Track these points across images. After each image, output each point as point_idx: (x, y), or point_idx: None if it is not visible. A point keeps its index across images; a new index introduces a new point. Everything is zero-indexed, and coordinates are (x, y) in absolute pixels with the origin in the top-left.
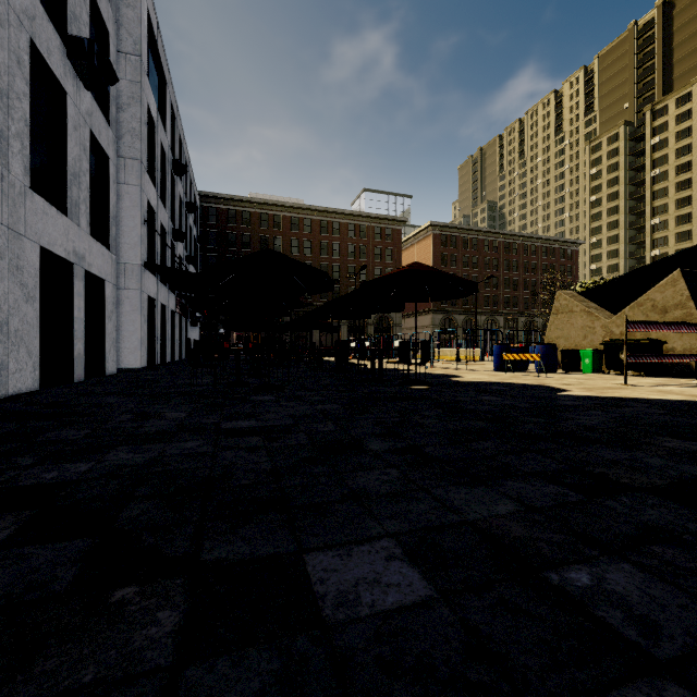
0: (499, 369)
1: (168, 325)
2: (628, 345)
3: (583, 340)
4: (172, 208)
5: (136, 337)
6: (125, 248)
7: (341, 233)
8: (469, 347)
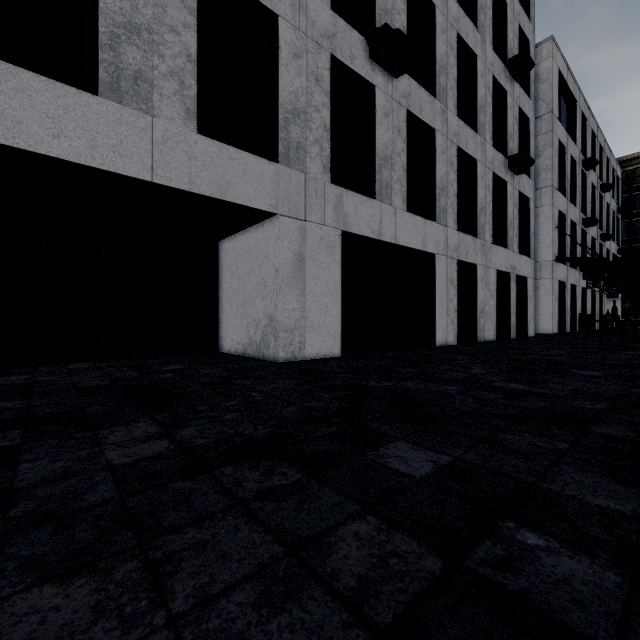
0: None
1: (577, 300)
2: None
3: None
4: (583, 200)
5: (548, 312)
6: (540, 251)
7: None
8: None
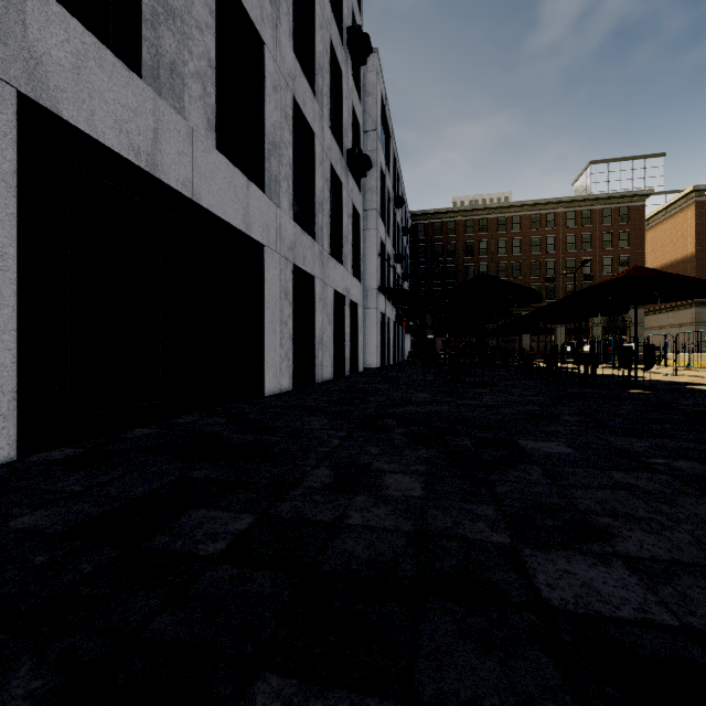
0: None
1: (391, 333)
2: None
3: None
4: (393, 236)
5: (374, 344)
6: (367, 278)
7: (557, 224)
8: None
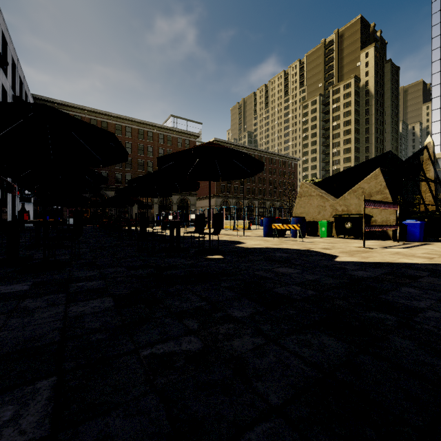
0: (267, 235)
1: None
2: (351, 218)
3: (318, 214)
4: None
5: None
6: None
7: (154, 140)
8: (246, 220)
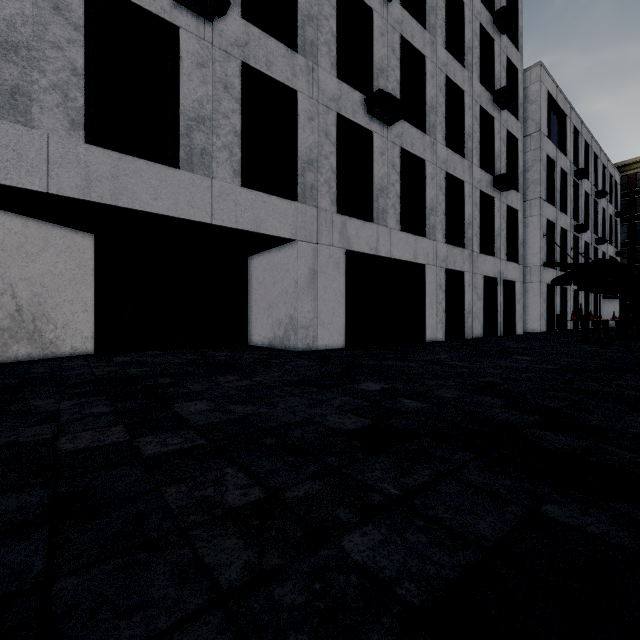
0: None
1: (569, 301)
2: None
3: None
4: (576, 207)
5: (537, 312)
6: (530, 257)
7: None
8: None
